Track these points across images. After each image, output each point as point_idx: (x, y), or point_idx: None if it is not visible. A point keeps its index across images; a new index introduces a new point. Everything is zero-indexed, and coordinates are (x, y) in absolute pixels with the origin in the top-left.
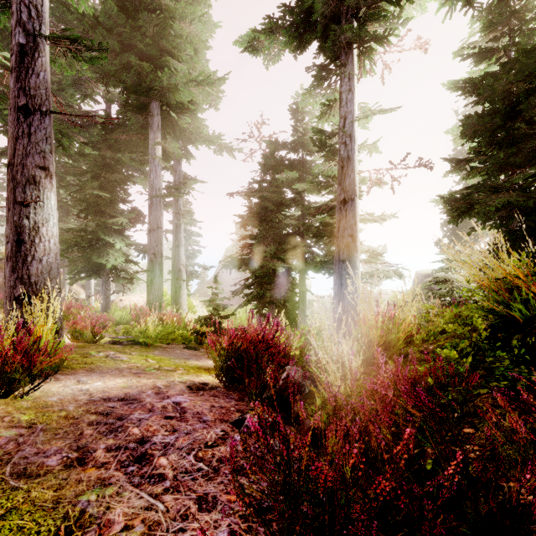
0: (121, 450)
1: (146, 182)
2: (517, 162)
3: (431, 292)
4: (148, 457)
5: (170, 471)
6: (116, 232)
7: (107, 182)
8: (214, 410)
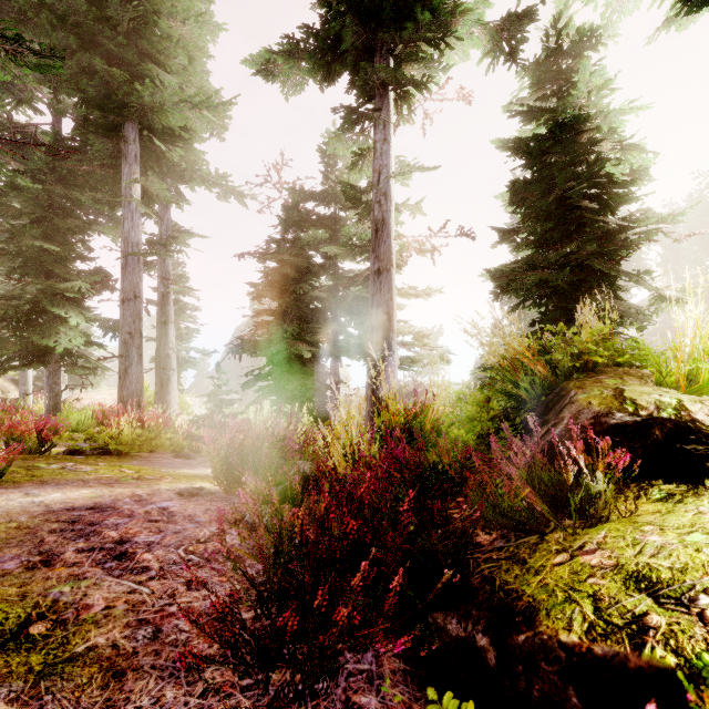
0: (96, 550)
1: (118, 234)
2: (555, 238)
3: (481, 381)
4: (129, 555)
5: (156, 563)
6: (71, 301)
7: (56, 229)
8: (210, 512)
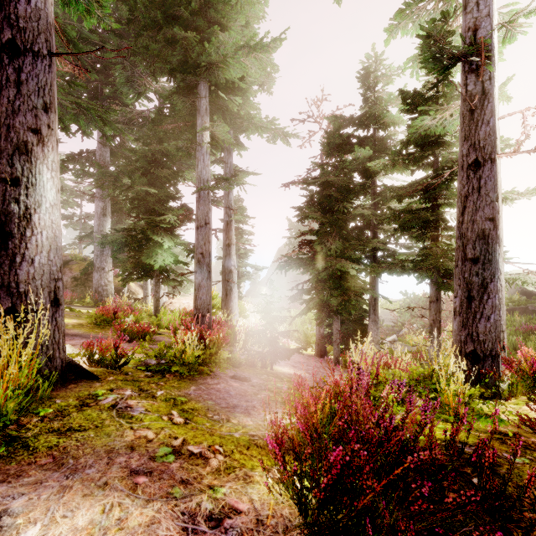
0: None
1: (195, 175)
2: None
3: None
4: None
5: None
6: (166, 231)
7: (157, 178)
8: None
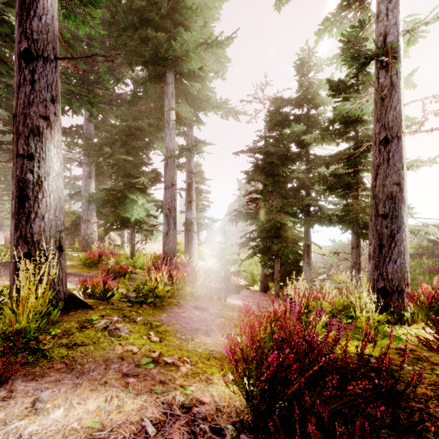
0: None
1: (163, 146)
2: None
3: None
4: None
5: None
6: (140, 190)
7: (133, 148)
8: None
